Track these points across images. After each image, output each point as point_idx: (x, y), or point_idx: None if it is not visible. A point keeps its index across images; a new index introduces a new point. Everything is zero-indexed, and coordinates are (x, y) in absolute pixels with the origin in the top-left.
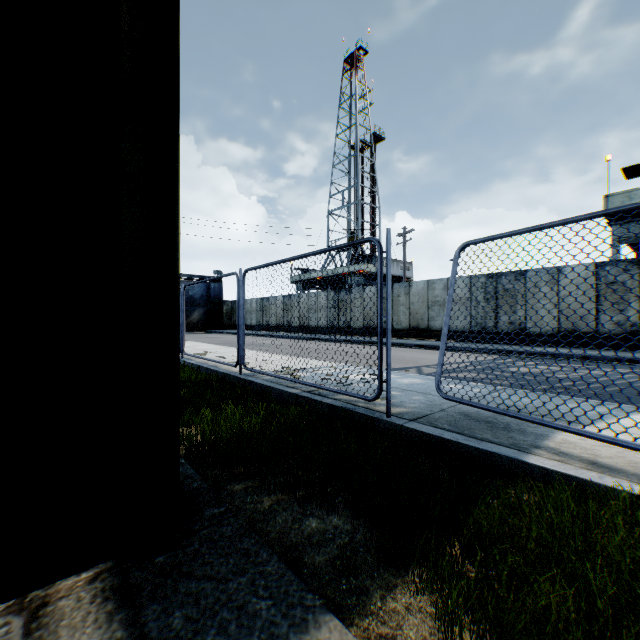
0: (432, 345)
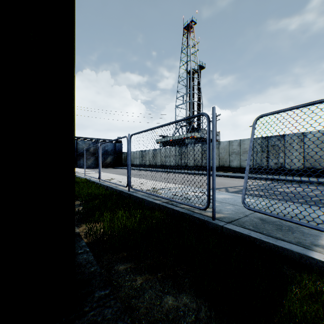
0: (232, 175)
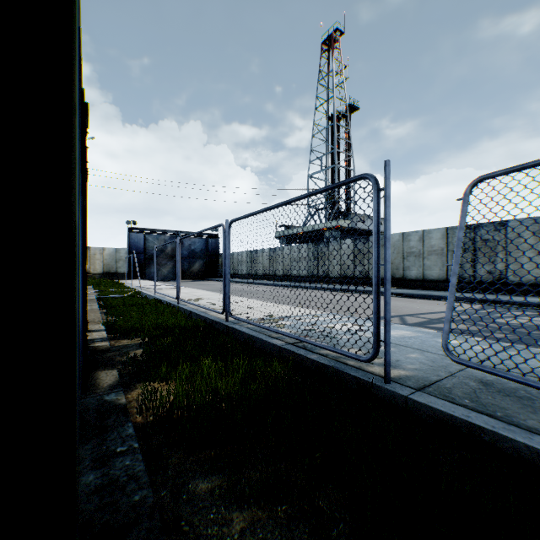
0: (409, 293)
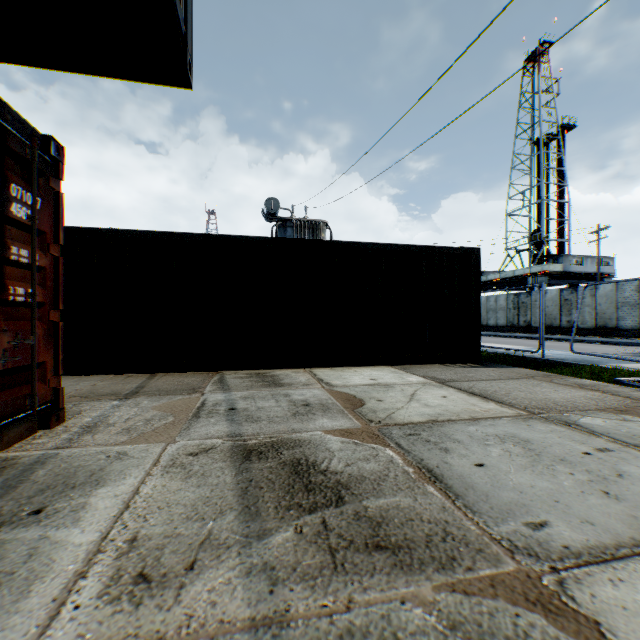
0: (613, 341)
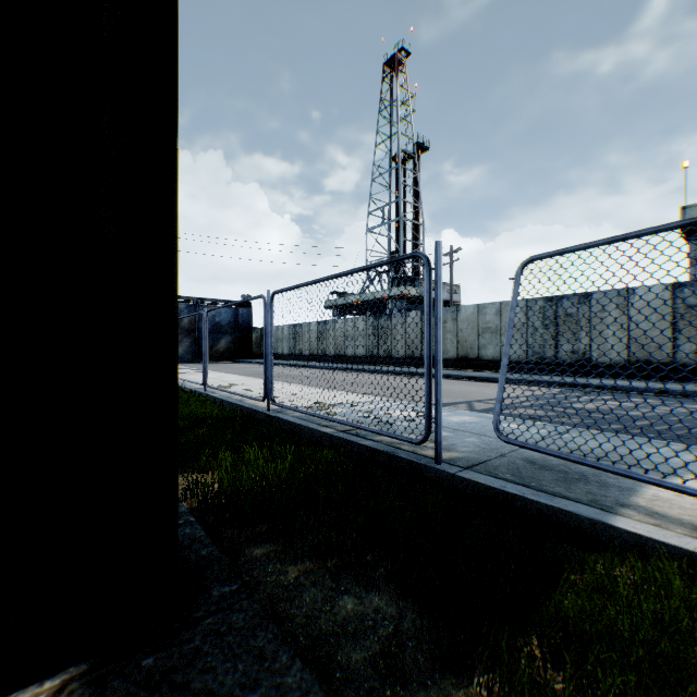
0: (483, 377)
